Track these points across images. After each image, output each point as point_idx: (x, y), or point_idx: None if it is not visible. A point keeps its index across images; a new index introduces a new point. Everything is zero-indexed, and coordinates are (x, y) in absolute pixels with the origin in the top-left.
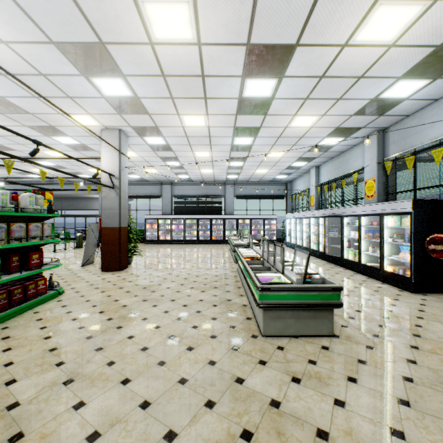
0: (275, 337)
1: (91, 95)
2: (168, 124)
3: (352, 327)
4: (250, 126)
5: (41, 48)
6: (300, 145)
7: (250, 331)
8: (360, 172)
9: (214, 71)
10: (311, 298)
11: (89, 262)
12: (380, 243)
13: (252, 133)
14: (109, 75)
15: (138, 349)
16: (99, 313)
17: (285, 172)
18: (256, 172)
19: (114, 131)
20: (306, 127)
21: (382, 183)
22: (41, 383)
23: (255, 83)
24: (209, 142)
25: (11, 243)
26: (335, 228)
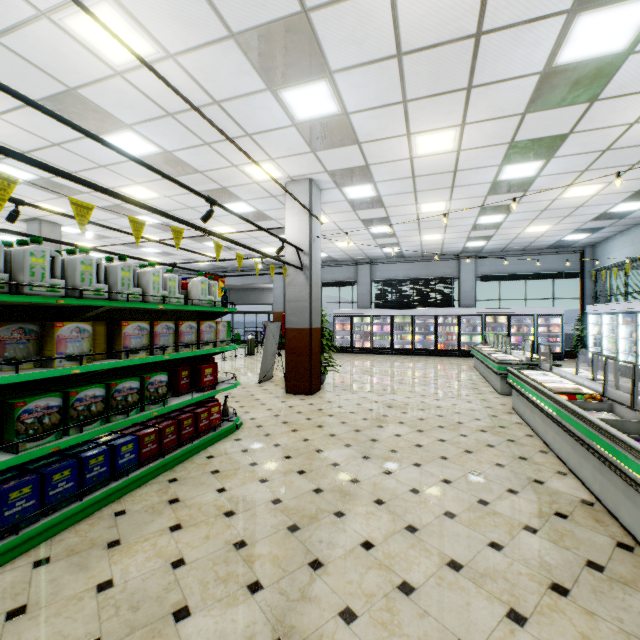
0: None
1: (277, 125)
2: (386, 158)
3: None
4: (547, 134)
5: (216, 52)
6: None
7: None
8: None
9: (507, 15)
10: None
11: (267, 378)
12: None
13: (544, 150)
14: (308, 78)
15: (391, 584)
16: (297, 473)
17: (588, 226)
18: (525, 231)
19: (302, 184)
20: None
21: None
22: (228, 636)
23: (598, 21)
24: (450, 183)
25: (180, 351)
26: None
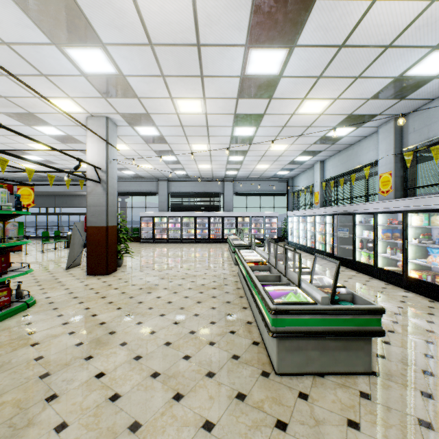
0: (294, 375)
1: (68, 73)
2: (160, 111)
3: (392, 358)
4: (253, 113)
5: None
6: (306, 136)
7: (258, 364)
8: (373, 165)
9: (212, 38)
10: (342, 324)
11: (75, 264)
12: (402, 245)
13: (254, 121)
14: (86, 43)
15: (105, 397)
16: (68, 334)
17: (287, 167)
18: (256, 167)
19: (101, 119)
20: (316, 114)
21: (400, 177)
22: None
23: (261, 55)
24: (207, 133)
25: None
26: (345, 227)
